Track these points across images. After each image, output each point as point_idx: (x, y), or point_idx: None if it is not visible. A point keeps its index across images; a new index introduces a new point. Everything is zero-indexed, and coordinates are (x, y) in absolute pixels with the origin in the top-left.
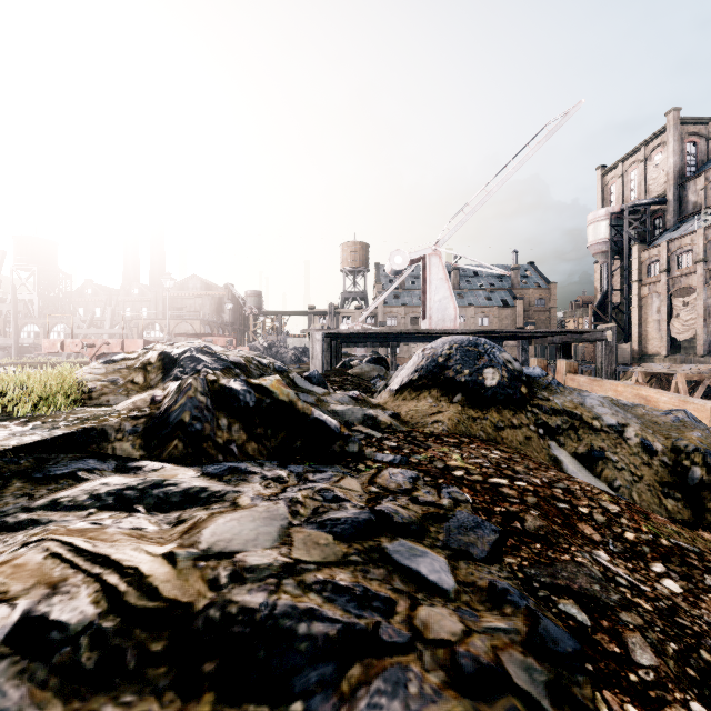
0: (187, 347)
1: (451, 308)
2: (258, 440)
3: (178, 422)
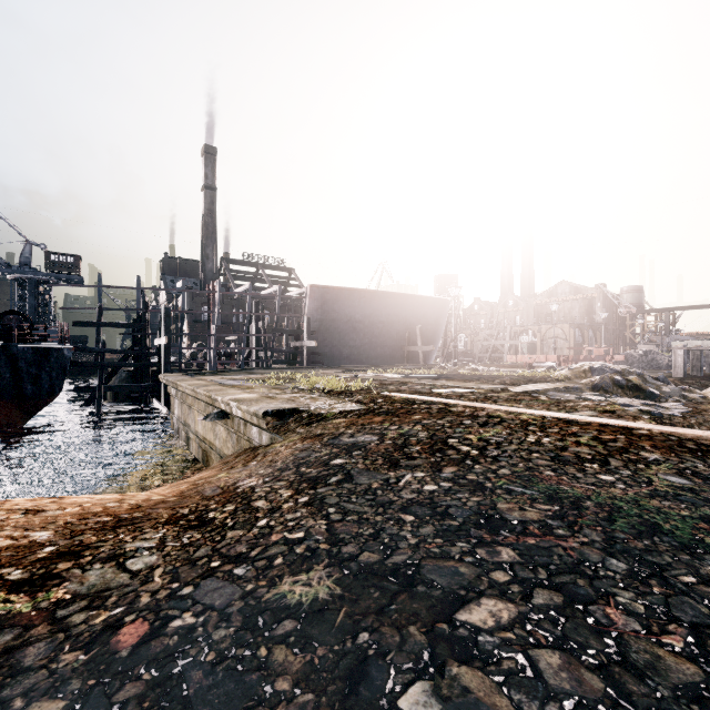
0: (599, 365)
1: None
2: (626, 394)
3: (601, 387)
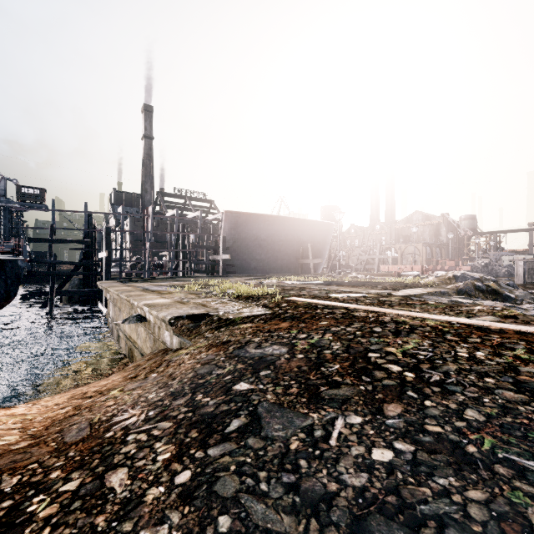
0: (461, 273)
1: None
2: (486, 297)
3: (465, 291)
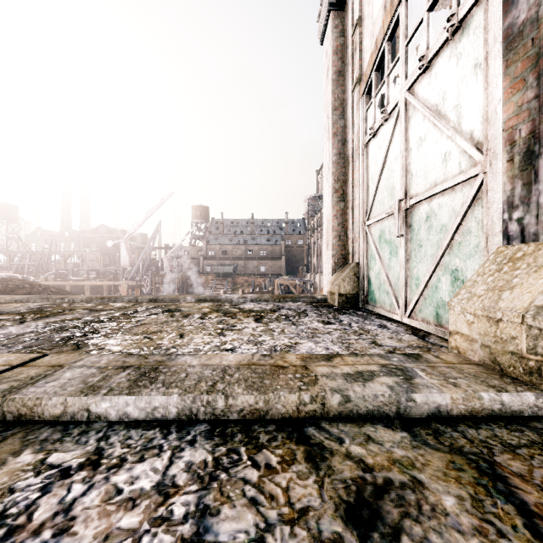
0: None
1: (128, 259)
2: None
3: None
